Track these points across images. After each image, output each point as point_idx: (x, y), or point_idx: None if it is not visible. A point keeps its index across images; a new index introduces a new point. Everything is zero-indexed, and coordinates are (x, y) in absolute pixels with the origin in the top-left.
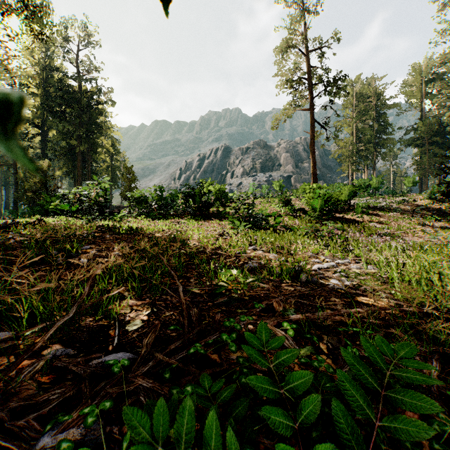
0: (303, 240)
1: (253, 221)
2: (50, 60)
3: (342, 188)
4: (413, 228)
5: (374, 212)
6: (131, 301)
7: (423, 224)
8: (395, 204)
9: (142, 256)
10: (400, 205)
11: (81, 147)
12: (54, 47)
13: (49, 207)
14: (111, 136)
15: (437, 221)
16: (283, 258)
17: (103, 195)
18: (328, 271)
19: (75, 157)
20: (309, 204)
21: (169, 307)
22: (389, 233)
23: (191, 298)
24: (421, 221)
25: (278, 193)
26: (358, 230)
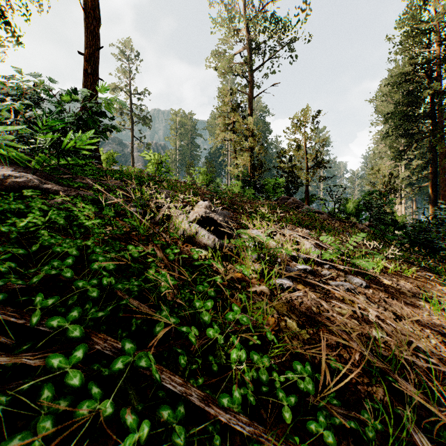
0: None
1: None
2: None
3: None
4: None
5: None
6: None
7: None
8: None
9: None
10: None
11: None
12: None
13: None
14: None
15: None
16: None
17: None
18: None
19: None
20: None
21: None
22: None
23: None
24: None
25: None
26: None
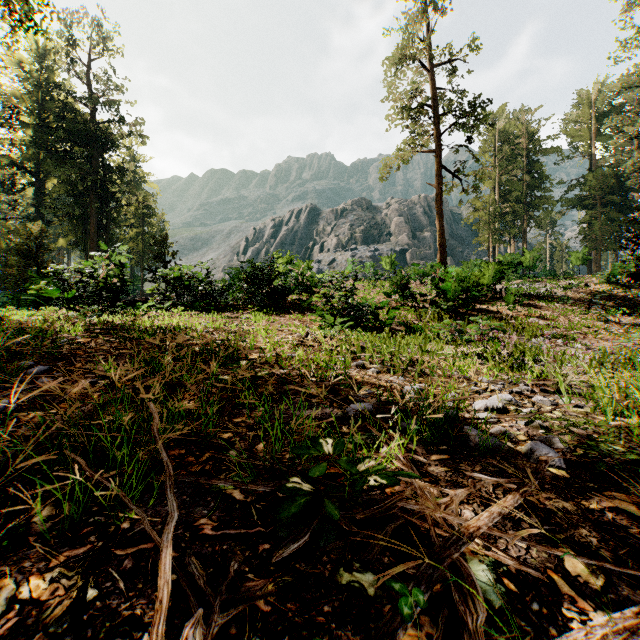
0: (446, 351)
1: (354, 316)
2: (48, 73)
3: (484, 266)
4: (593, 326)
5: (531, 302)
6: (39, 549)
7: (605, 320)
8: (560, 291)
9: (144, 387)
10: (567, 292)
11: (95, 204)
12: (54, 53)
13: (40, 293)
14: (143, 189)
15: (626, 316)
16: (416, 386)
17: (119, 275)
18: (506, 413)
19: (87, 220)
20: (438, 289)
21: (140, 574)
22: (560, 334)
23: (217, 524)
24: (601, 316)
25: (391, 272)
26: (515, 329)
